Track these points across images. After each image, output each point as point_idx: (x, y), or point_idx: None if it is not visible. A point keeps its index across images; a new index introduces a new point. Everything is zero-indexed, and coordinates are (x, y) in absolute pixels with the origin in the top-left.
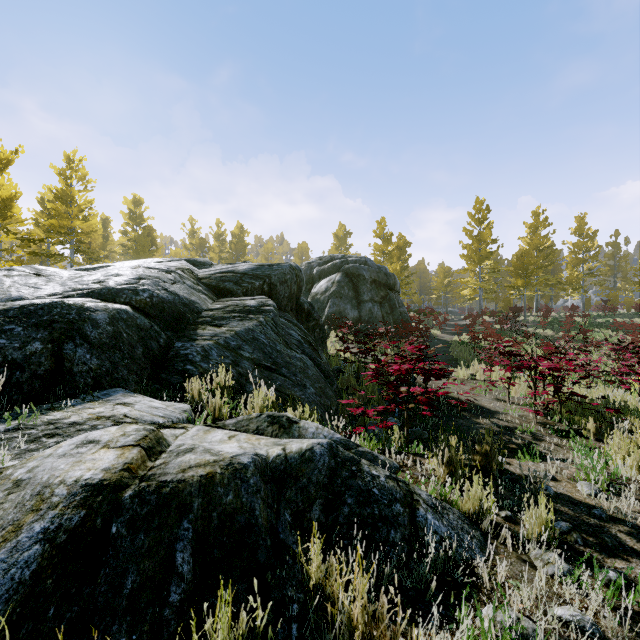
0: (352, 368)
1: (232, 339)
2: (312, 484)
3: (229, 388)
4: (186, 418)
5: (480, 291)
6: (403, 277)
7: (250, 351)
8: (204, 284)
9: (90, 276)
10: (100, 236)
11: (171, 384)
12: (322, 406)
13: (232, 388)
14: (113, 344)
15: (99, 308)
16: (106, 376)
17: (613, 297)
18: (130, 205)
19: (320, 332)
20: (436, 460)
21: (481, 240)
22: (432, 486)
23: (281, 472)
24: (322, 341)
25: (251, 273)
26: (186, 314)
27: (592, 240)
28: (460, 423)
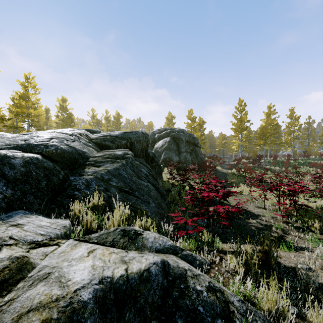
0: (176, 189)
1: (105, 174)
2: (148, 305)
3: (101, 205)
4: (64, 232)
5: (241, 147)
6: (201, 139)
7: (116, 181)
8: (93, 142)
9: (21, 137)
10: (44, 118)
11: (63, 204)
12: (159, 214)
13: (103, 205)
14: (24, 179)
15: (17, 156)
16: (17, 201)
17: (308, 150)
18: (60, 102)
19: (158, 168)
20: (234, 258)
21: (242, 120)
22: (237, 285)
23: (123, 293)
24: (160, 173)
25: (120, 136)
26: (79, 159)
27: (297, 121)
28: (239, 222)
